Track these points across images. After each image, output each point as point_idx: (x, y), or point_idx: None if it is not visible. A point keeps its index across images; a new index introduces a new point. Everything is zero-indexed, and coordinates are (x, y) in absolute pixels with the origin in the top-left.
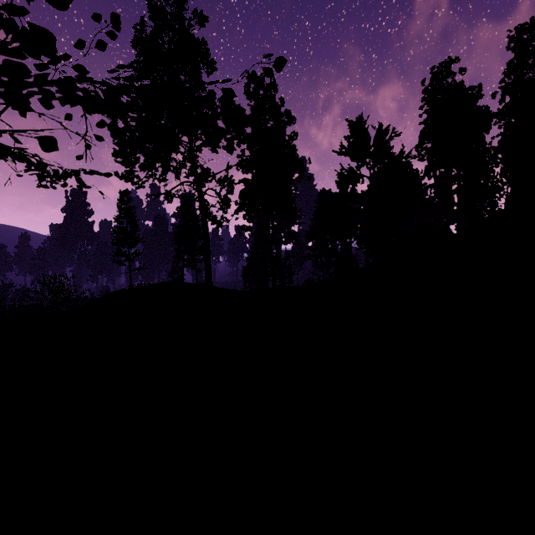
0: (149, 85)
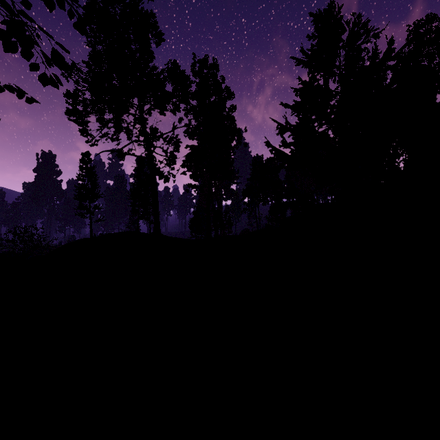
0: None
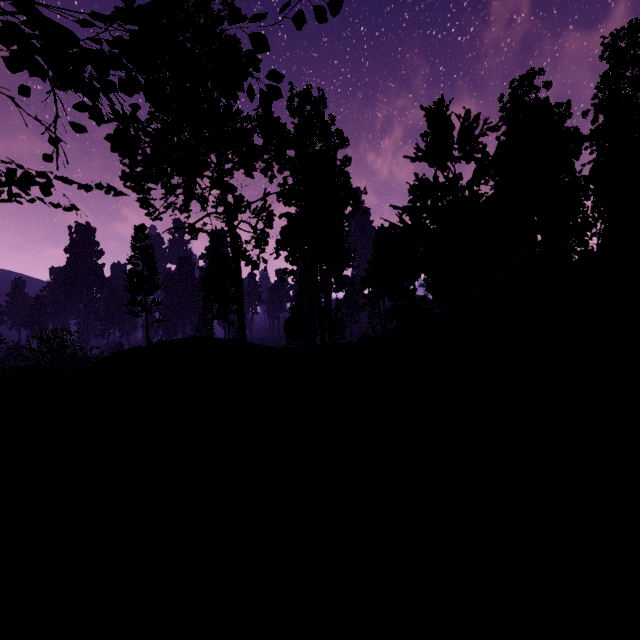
0: (118, 11)
